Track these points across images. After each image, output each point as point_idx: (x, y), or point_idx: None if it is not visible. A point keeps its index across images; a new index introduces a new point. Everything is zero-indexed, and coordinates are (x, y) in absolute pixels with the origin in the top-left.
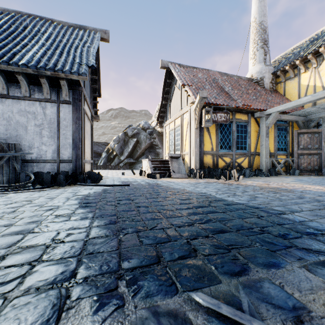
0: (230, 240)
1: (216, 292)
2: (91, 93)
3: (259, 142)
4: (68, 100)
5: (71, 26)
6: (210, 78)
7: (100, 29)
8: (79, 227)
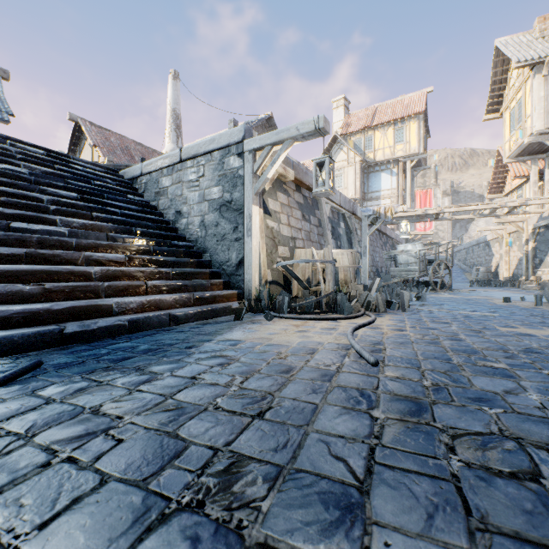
0: None
1: None
2: None
3: None
4: None
5: None
6: (123, 145)
7: None
8: None
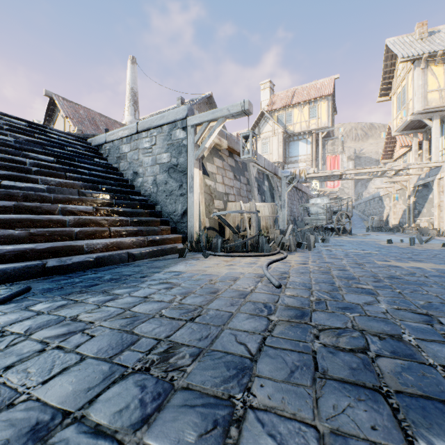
0: None
1: None
2: None
3: None
4: None
5: None
6: (90, 116)
7: None
8: None
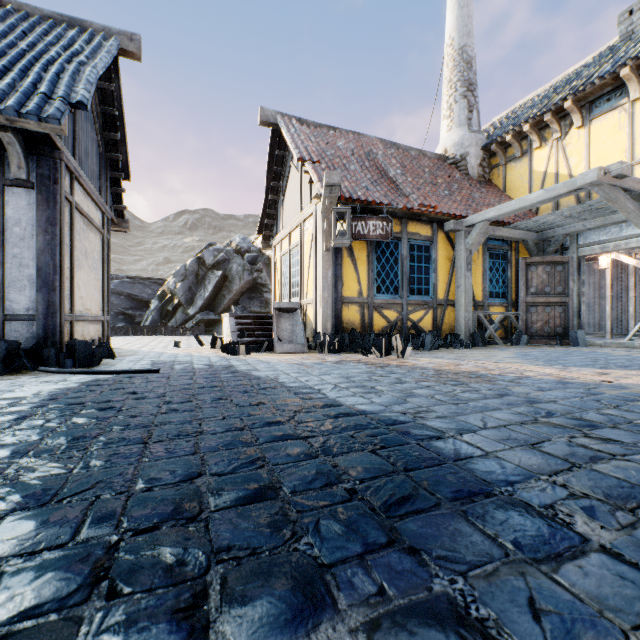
0: (240, 531)
1: None
2: (104, 170)
3: (454, 280)
4: (25, 180)
5: (49, 17)
6: (361, 150)
7: (119, 29)
8: None
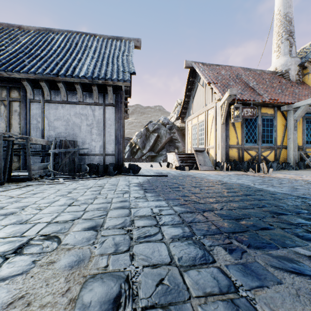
0: (296, 220)
1: (309, 250)
2: None
3: (286, 135)
4: (112, 103)
5: (109, 38)
6: (233, 74)
7: (133, 38)
8: (162, 206)
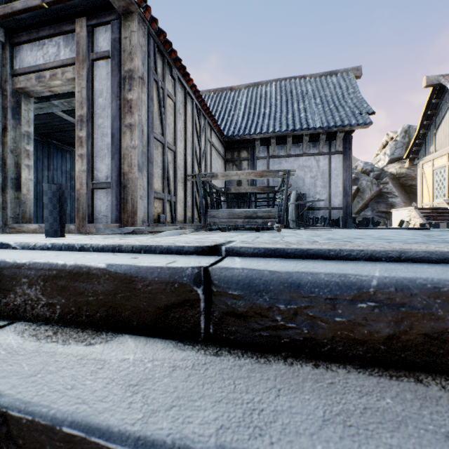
0: None
1: None
2: None
3: None
4: (339, 151)
5: (321, 75)
6: None
7: (351, 68)
8: None
